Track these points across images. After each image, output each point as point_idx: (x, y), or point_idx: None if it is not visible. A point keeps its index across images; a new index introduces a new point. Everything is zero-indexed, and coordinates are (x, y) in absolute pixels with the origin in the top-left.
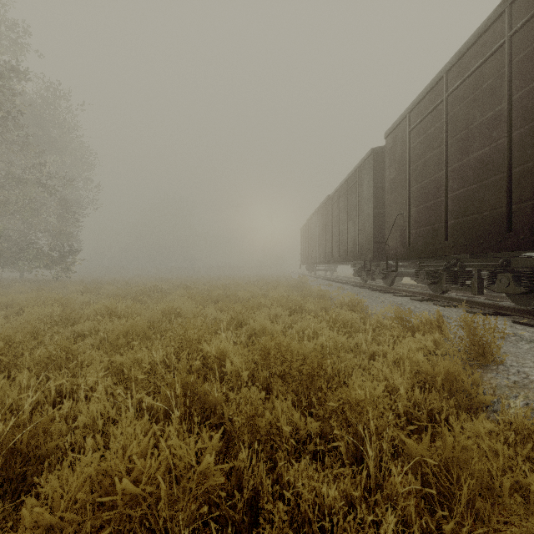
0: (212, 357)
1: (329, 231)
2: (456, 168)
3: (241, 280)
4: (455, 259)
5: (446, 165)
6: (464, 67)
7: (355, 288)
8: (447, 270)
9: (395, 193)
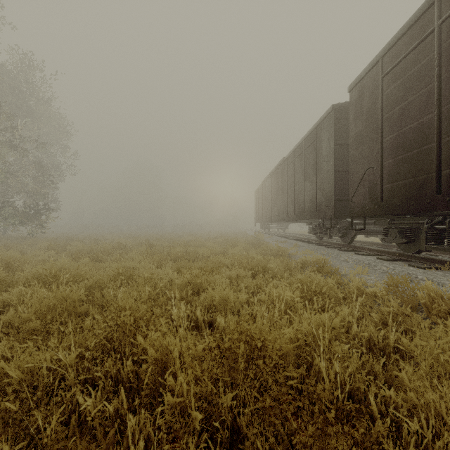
0: (148, 361)
1: (284, 191)
2: None
3: (202, 237)
4: (442, 216)
5: (439, 105)
6: None
7: (310, 245)
8: (432, 228)
9: (363, 146)
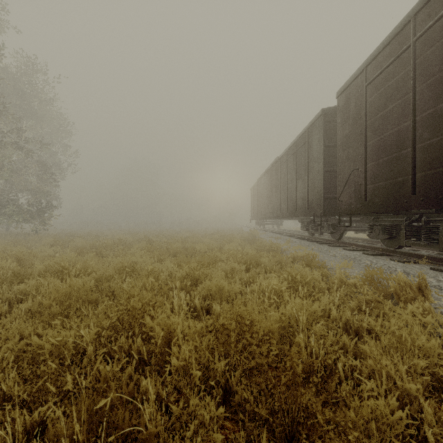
0: (156, 337)
1: (278, 189)
2: (427, 116)
3: (199, 233)
4: (418, 214)
5: (414, 114)
6: (438, 4)
7: (302, 241)
8: (410, 226)
9: (349, 149)
